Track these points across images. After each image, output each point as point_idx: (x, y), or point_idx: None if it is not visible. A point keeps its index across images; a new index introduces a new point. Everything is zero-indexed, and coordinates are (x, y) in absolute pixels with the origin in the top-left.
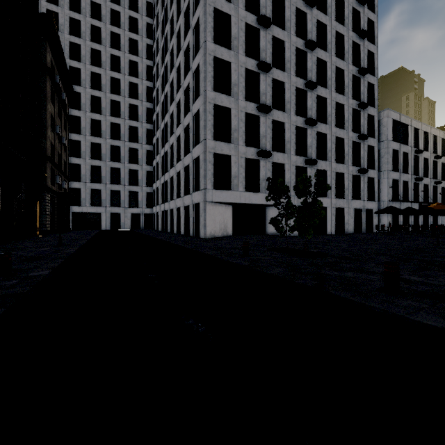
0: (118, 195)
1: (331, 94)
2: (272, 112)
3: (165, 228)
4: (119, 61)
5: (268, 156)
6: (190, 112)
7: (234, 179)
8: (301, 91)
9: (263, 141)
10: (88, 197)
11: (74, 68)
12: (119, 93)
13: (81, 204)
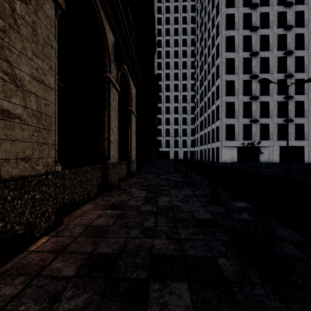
0: (177, 141)
1: (308, 75)
2: (260, 98)
3: (201, 158)
4: (177, 75)
5: (256, 122)
6: (214, 104)
7: (236, 135)
8: (282, 80)
9: (254, 114)
10: (164, 143)
11: (159, 84)
12: (178, 91)
13: (161, 147)
